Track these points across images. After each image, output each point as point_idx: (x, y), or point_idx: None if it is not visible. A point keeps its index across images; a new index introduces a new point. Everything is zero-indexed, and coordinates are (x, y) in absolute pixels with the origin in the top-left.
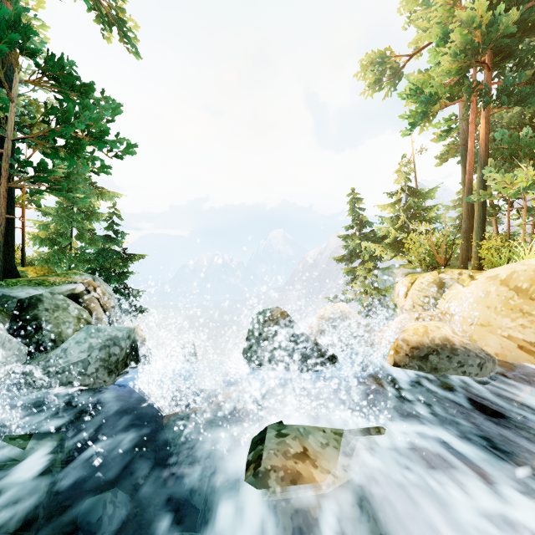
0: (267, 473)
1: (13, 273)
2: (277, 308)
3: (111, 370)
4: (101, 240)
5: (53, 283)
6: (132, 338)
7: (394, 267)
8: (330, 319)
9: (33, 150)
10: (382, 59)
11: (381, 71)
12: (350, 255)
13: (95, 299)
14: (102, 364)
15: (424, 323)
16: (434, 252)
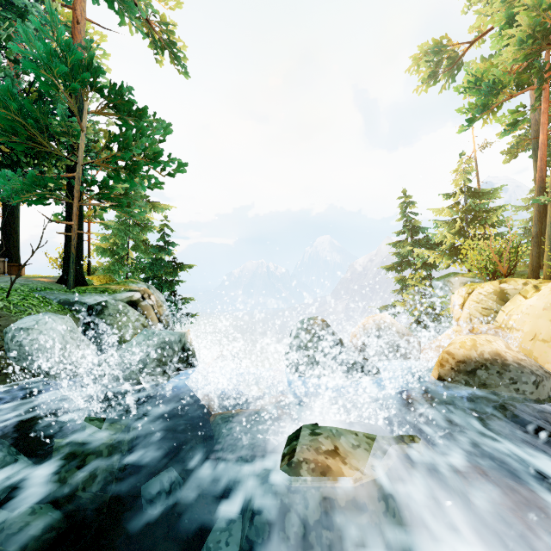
0: (300, 464)
1: (82, 282)
2: (317, 318)
3: (165, 370)
4: (154, 250)
5: (115, 291)
6: (183, 342)
7: (452, 276)
8: (372, 330)
9: (97, 170)
10: (437, 50)
11: (437, 62)
12: (401, 263)
13: (150, 306)
14: (158, 363)
15: (472, 337)
16: (495, 260)
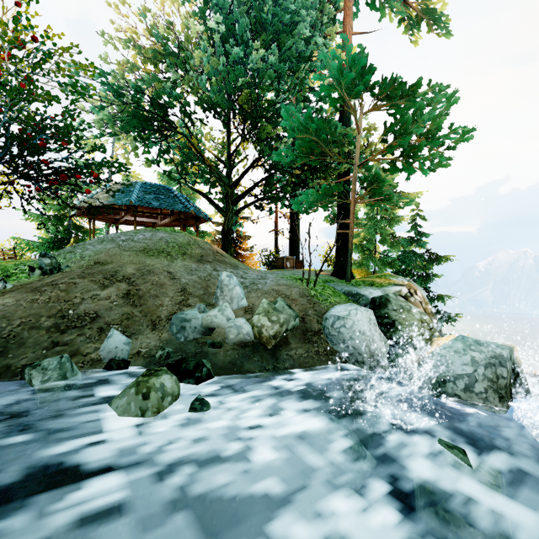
0: None
1: None
2: None
3: (501, 396)
4: (405, 243)
5: (381, 284)
6: (511, 360)
7: None
8: None
9: None
10: None
11: None
12: None
13: (418, 302)
14: (489, 384)
15: None
16: None
